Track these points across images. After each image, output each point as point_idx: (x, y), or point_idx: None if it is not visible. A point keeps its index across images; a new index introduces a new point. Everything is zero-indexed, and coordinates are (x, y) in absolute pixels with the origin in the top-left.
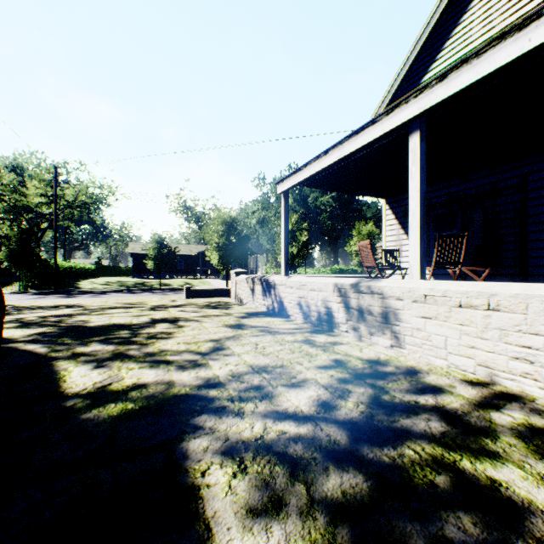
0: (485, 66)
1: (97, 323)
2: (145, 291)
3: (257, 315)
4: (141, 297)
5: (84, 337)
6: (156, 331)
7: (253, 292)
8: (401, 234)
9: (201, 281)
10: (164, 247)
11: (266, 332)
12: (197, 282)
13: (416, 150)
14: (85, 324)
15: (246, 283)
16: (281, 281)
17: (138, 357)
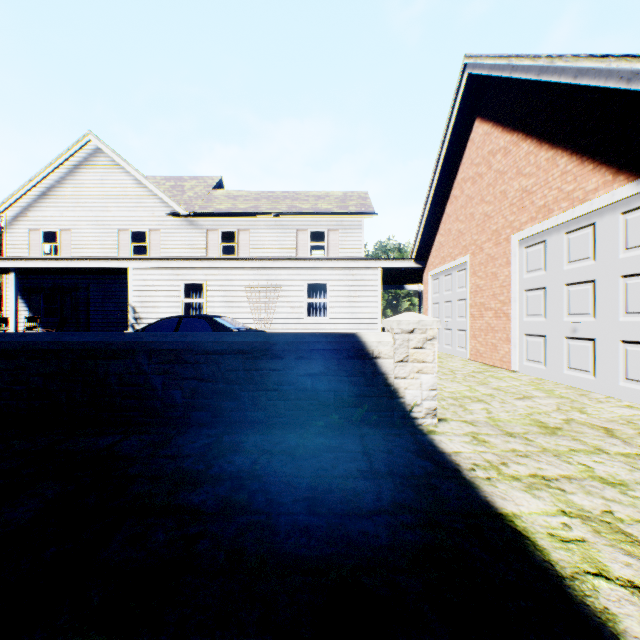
0: (39, 264)
1: None
2: None
3: None
4: None
5: None
6: None
7: None
8: (21, 303)
9: None
10: None
11: None
12: None
13: (14, 281)
14: None
15: None
16: None
17: None
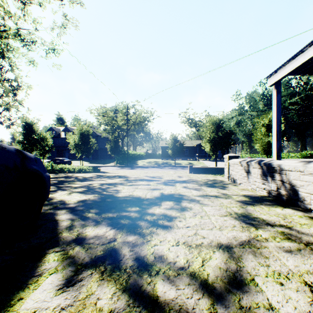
0: None
1: (123, 194)
2: (167, 167)
3: (261, 202)
4: (164, 170)
5: (103, 211)
6: (159, 213)
7: (248, 175)
8: None
9: (198, 162)
10: (177, 142)
11: (299, 243)
12: (196, 162)
13: None
14: (116, 194)
15: (239, 166)
16: (294, 167)
17: (122, 269)
